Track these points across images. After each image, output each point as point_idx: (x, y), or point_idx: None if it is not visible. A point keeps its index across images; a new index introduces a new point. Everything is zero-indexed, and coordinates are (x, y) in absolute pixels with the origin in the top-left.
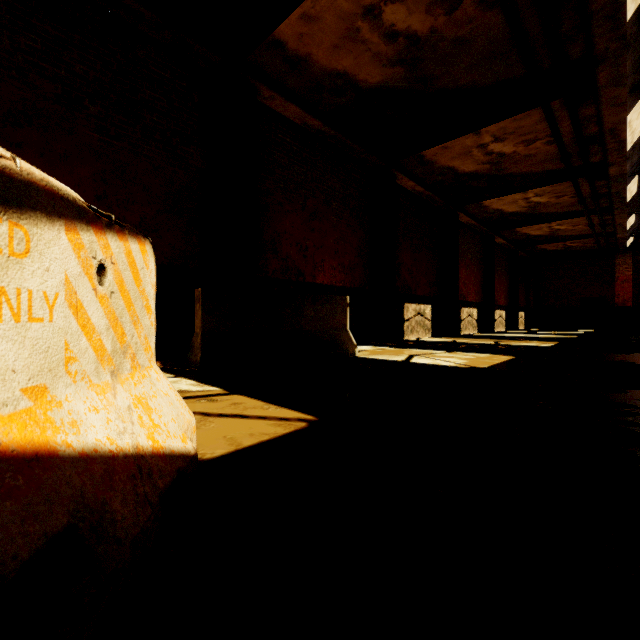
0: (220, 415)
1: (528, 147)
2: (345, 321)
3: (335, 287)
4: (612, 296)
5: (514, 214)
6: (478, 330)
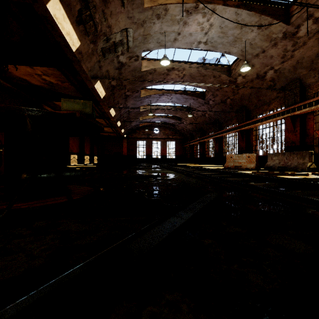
0: None
1: None
2: None
3: None
4: (122, 152)
5: None
6: (78, 163)
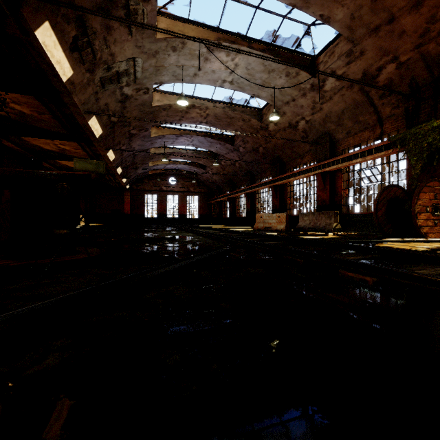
0: None
1: (76, 150)
2: None
3: None
4: (123, 209)
5: None
6: None
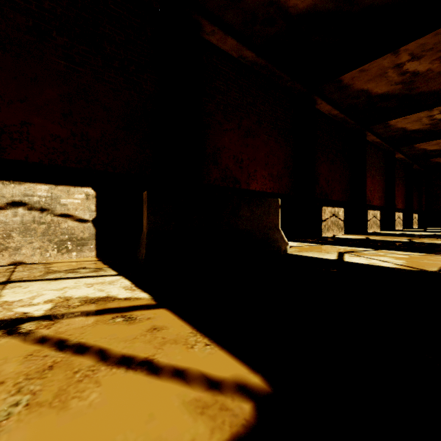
0: (121, 360)
1: None
2: (277, 221)
3: (265, 193)
4: None
5: (416, 131)
6: (381, 228)
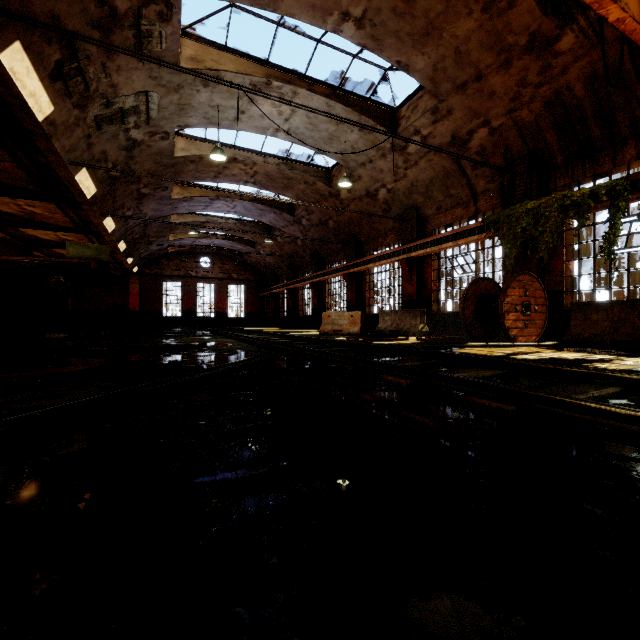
0: None
1: (53, 214)
2: None
3: None
4: (128, 304)
5: (49, 240)
6: None
